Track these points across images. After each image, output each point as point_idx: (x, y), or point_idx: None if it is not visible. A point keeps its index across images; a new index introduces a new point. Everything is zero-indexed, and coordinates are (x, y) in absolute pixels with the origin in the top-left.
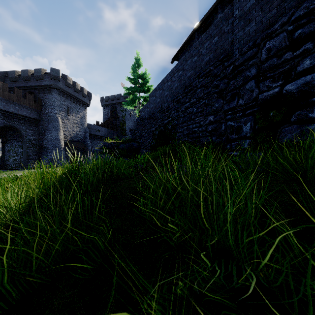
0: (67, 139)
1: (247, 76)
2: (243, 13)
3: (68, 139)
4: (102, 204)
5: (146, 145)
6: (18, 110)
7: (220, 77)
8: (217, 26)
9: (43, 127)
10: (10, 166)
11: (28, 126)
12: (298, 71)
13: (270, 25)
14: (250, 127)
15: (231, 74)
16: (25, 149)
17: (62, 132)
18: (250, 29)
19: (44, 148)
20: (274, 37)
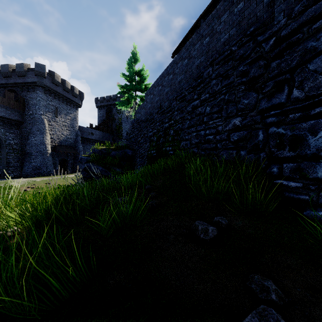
0: (54, 143)
1: (311, 48)
2: None
3: (56, 143)
4: None
5: (142, 154)
6: None
7: (251, 58)
8: None
9: (26, 130)
10: None
11: (8, 129)
12: None
13: None
14: None
15: (271, 51)
16: (4, 156)
17: (48, 136)
18: None
19: (27, 154)
20: None
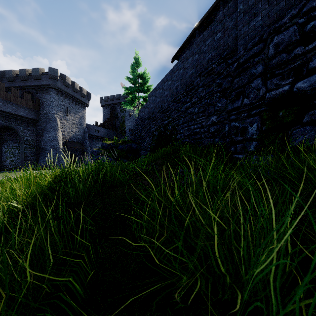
0: (65, 139)
1: (253, 73)
2: (248, 7)
3: (66, 139)
4: (91, 220)
5: (145, 147)
6: (16, 111)
7: (223, 75)
8: (220, 22)
9: (41, 127)
10: (7, 167)
11: (25, 127)
12: (311, 67)
13: (278, 19)
14: (257, 128)
15: (235, 71)
16: (23, 150)
17: (60, 133)
18: (255, 23)
19: (41, 149)
20: (283, 31)
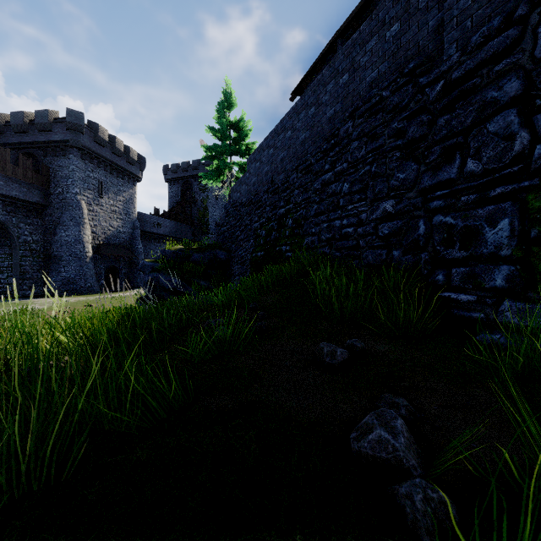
0: (98, 240)
1: (492, 99)
2: None
3: (100, 240)
4: None
5: (242, 257)
6: (3, 188)
7: (410, 111)
8: None
9: (52, 219)
10: None
11: (23, 218)
12: None
13: None
14: (511, 231)
15: (438, 101)
16: (17, 261)
17: (88, 229)
18: None
19: (53, 258)
20: None
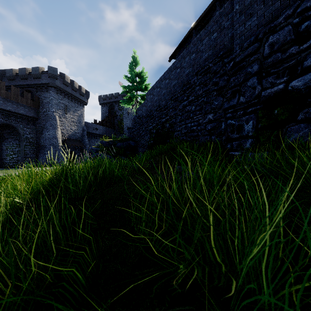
0: (64, 137)
1: (249, 72)
2: (244, 7)
3: (65, 137)
4: (91, 214)
5: (143, 144)
6: (16, 109)
7: (220, 74)
8: (217, 21)
9: (41, 125)
10: (7, 165)
11: (25, 125)
12: (305, 66)
13: (273, 19)
14: (253, 125)
15: (231, 70)
16: (23, 148)
17: (59, 131)
18: (251, 23)
19: (41, 146)
20: (278, 31)
